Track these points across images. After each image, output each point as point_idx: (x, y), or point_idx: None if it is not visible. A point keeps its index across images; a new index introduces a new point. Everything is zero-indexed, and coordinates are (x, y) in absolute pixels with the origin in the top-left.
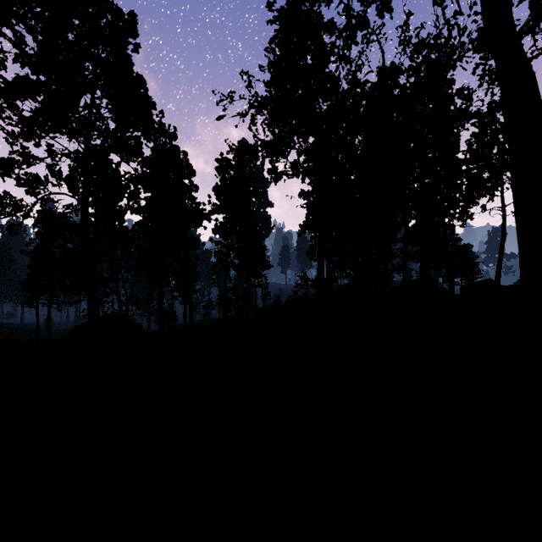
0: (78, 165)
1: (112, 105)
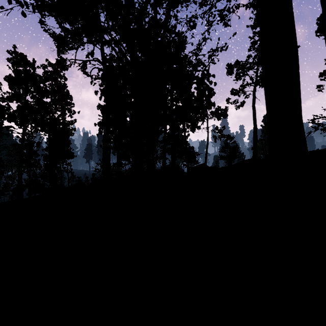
0: None
1: None
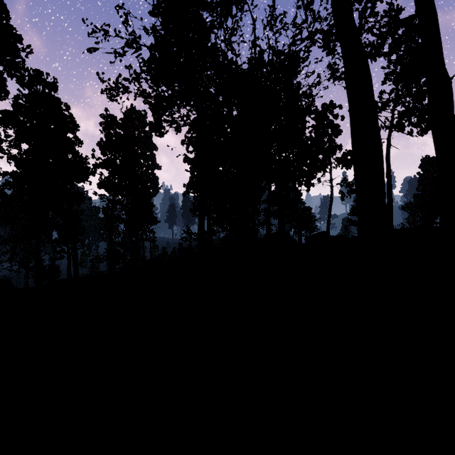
0: None
1: None
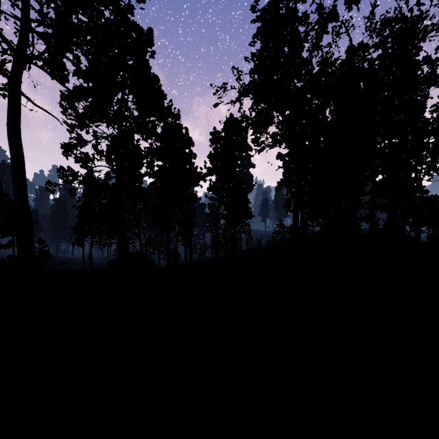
0: (113, 144)
1: (136, 99)
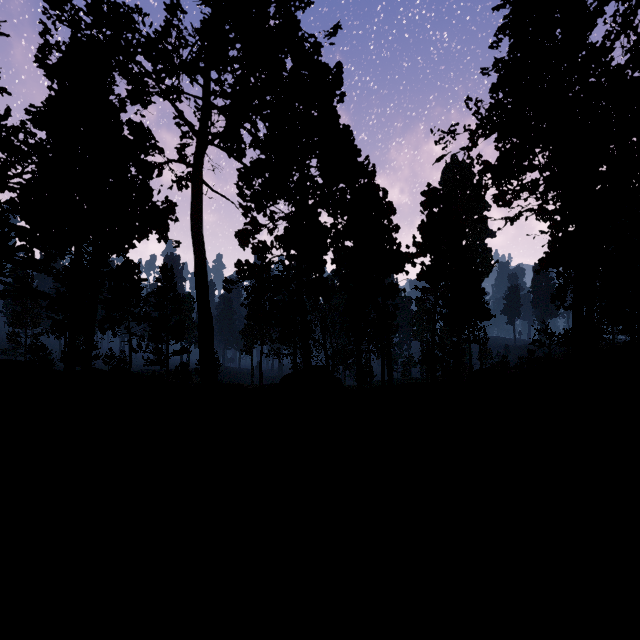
0: (292, 226)
1: (321, 163)
